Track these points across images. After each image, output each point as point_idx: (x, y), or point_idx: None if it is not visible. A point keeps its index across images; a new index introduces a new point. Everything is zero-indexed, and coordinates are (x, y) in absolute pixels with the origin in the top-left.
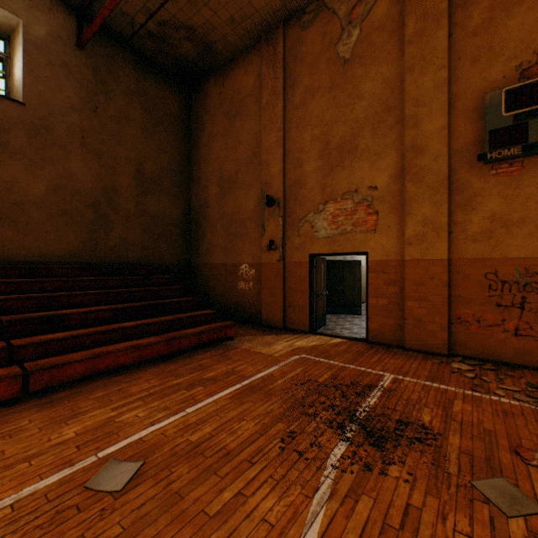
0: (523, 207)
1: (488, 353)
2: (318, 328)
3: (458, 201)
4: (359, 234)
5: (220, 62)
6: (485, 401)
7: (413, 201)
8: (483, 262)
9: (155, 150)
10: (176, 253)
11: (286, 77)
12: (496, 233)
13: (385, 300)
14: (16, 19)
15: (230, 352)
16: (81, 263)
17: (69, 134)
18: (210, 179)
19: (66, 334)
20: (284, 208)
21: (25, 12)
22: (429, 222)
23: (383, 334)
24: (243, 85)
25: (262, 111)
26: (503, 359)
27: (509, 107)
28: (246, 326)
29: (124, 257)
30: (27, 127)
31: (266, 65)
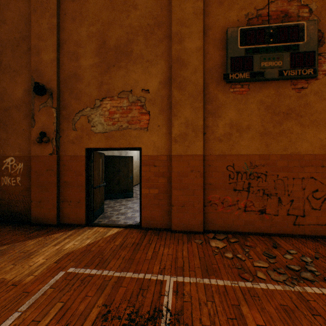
0: (249, 118)
1: (229, 226)
2: (96, 218)
3: (210, 109)
4: (134, 131)
5: None
6: (261, 295)
7: (178, 105)
8: (226, 158)
9: None
10: None
11: None
12: (233, 136)
13: (156, 190)
14: None
15: None
16: None
17: None
18: None
19: None
20: (59, 99)
21: None
22: (190, 124)
23: (155, 219)
24: None
25: None
26: (238, 229)
27: (243, 42)
28: (9, 228)
29: None
30: None
31: None
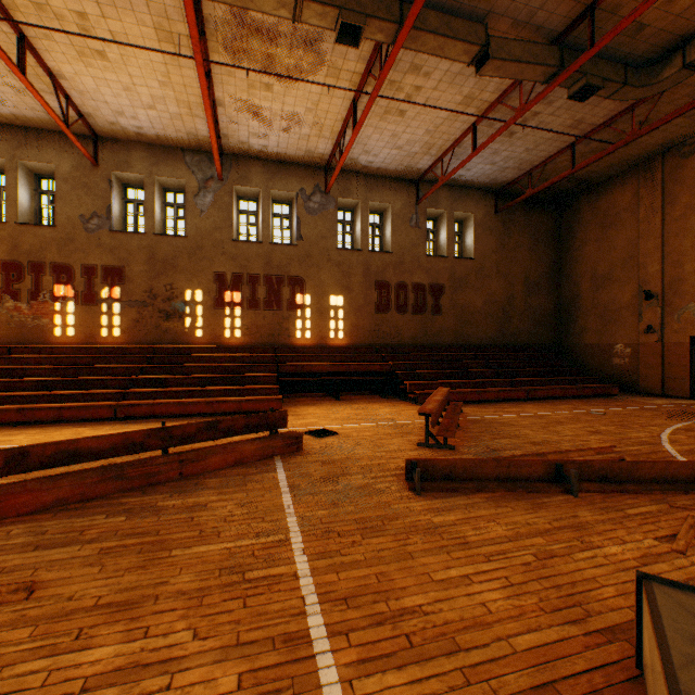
0: None
1: None
2: None
3: None
4: None
5: (593, 185)
6: None
7: None
8: None
9: (535, 262)
10: (549, 336)
11: (663, 196)
12: None
13: None
14: (469, 214)
15: (618, 400)
16: (496, 344)
17: (491, 268)
18: (581, 276)
19: (527, 379)
20: (662, 299)
21: (474, 208)
22: None
23: None
24: (617, 202)
25: (638, 224)
26: None
27: None
28: (622, 392)
29: (517, 340)
30: (474, 271)
31: (642, 187)
